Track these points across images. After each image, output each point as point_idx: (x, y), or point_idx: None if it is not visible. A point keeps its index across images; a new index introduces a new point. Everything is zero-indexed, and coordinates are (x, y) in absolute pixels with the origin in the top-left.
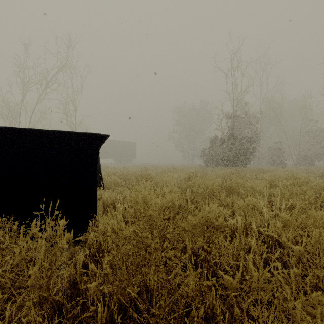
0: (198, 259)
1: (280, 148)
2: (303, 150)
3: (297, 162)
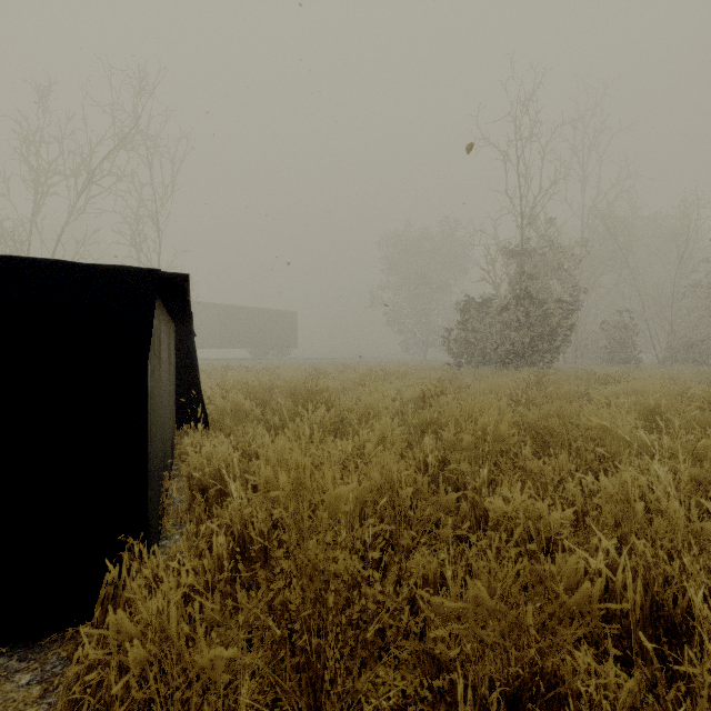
0: None
1: (627, 325)
2: (680, 329)
3: (667, 357)
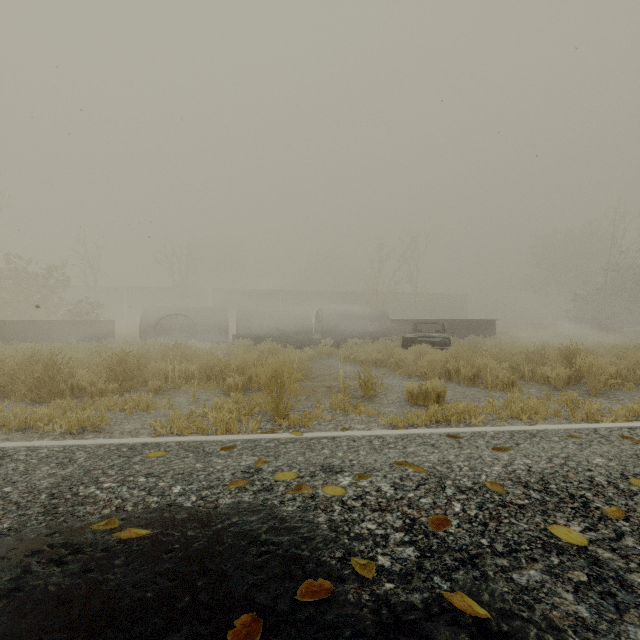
0: None
1: None
2: None
3: None
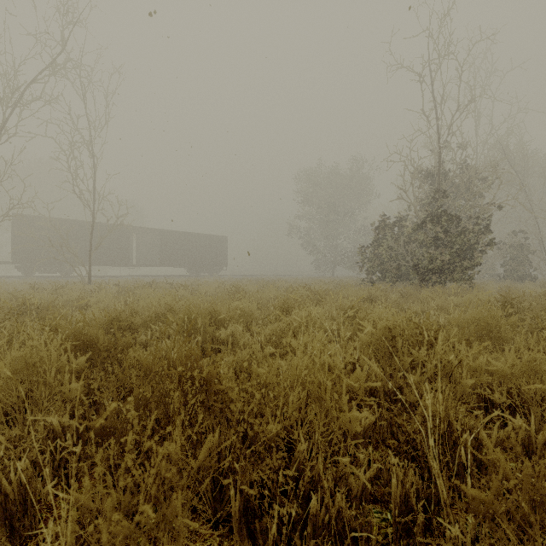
0: None
1: (523, 245)
2: None
3: None
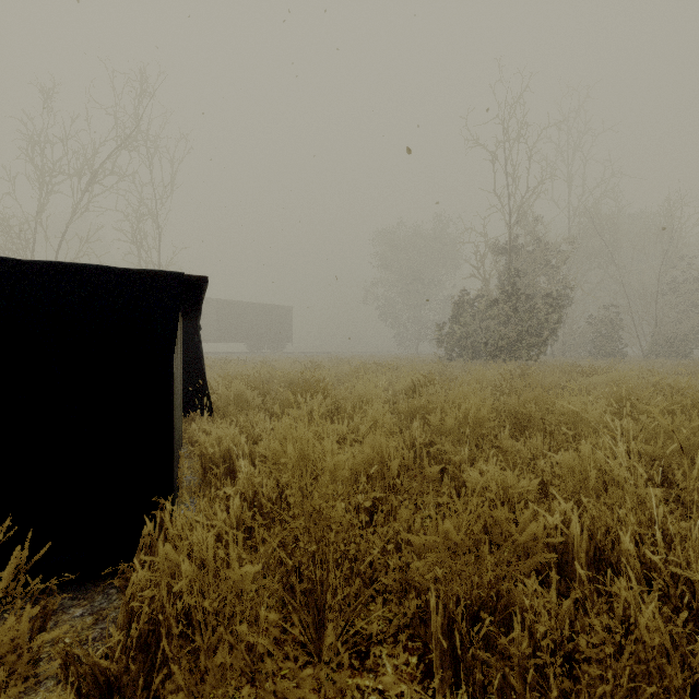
0: (467, 655)
1: (613, 319)
2: (664, 324)
3: (651, 351)
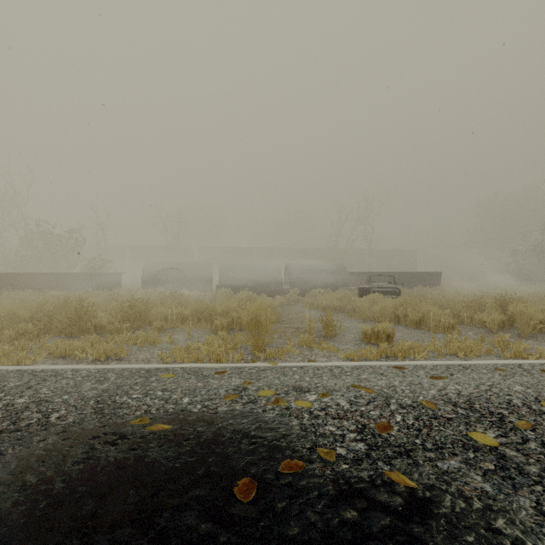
0: None
1: None
2: None
3: None
